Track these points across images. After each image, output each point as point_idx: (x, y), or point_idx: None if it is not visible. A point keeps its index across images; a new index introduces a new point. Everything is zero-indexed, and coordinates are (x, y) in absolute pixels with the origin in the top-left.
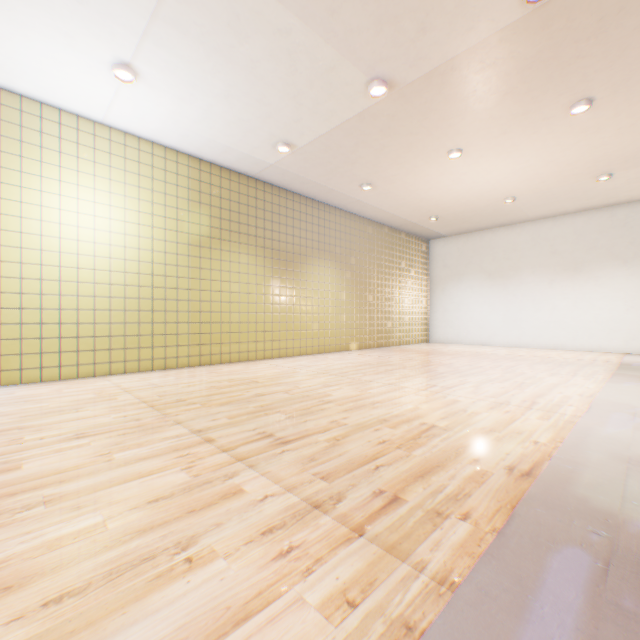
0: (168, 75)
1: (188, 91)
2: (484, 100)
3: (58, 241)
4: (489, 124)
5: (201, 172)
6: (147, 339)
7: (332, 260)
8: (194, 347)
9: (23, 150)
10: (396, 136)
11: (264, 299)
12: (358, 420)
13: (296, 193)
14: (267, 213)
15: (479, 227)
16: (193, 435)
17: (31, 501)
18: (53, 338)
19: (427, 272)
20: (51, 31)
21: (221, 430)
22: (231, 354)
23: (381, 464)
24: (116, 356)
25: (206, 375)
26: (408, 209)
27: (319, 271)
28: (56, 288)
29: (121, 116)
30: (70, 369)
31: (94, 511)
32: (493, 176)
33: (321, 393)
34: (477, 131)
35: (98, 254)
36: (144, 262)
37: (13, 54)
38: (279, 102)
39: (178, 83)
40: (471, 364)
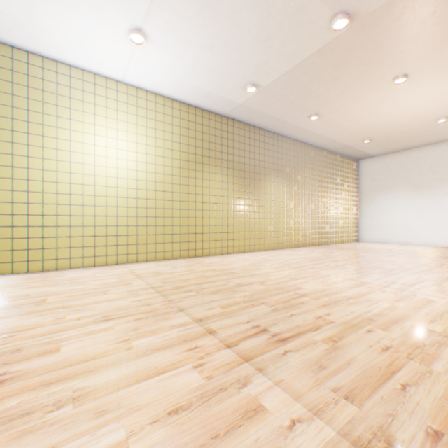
0: (168, 34)
1: (182, 47)
2: (443, 20)
3: (93, 167)
4: (441, 45)
5: (188, 114)
6: (151, 237)
7: (283, 177)
8: (183, 244)
9: (71, 104)
10: (348, 68)
11: (233, 208)
12: (342, 318)
13: (256, 127)
14: (235, 143)
15: (406, 146)
16: (196, 324)
17: (62, 396)
18: (90, 236)
19: (357, 185)
20: (87, 8)
21: (218, 320)
22: (209, 249)
23: (405, 382)
24: (131, 250)
25: (194, 265)
26: (346, 134)
27: (273, 186)
28: (92, 201)
29: (134, 74)
30: (101, 258)
31: (116, 420)
32: (432, 98)
33: (292, 286)
34: (427, 54)
35: (119, 176)
36: (149, 181)
37: (64, 32)
38: (252, 47)
39: (175, 40)
40: (413, 262)
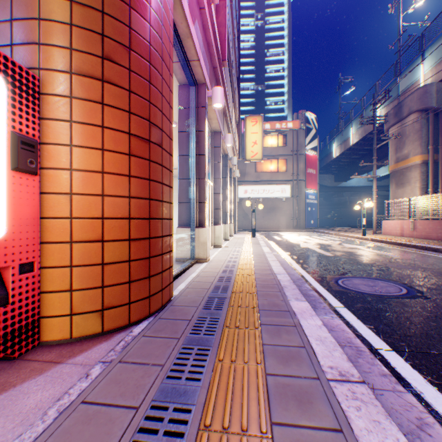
0: None
1: None
2: None
3: None
4: None
5: None
6: None
7: None
8: None
9: None
10: None
11: None
12: None
13: None
14: None
15: None
16: None
17: None
18: None
19: None
20: None
21: None
22: None
23: None
24: None
25: None
26: None
27: None
28: None
29: None
30: None
31: None
32: None
33: None
34: None
35: None
36: None
37: None
38: None
39: None
40: None
